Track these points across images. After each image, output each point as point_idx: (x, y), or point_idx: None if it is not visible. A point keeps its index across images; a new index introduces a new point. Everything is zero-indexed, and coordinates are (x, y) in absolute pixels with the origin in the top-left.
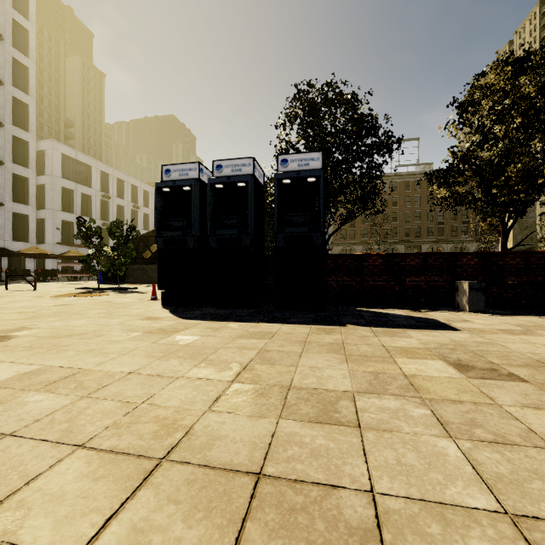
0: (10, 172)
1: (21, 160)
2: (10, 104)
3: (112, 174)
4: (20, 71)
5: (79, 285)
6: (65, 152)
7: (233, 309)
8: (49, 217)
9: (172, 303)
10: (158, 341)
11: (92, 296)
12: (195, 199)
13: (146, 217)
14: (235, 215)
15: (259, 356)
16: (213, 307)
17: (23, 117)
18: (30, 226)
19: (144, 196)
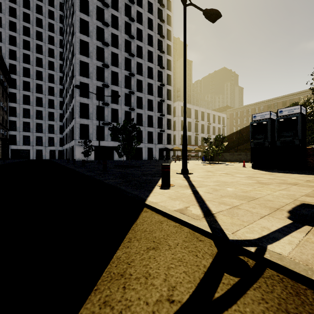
0: (166, 118)
1: (169, 112)
2: (166, 92)
3: (199, 110)
4: (168, 78)
5: (197, 162)
6: (182, 105)
7: (289, 171)
8: (177, 134)
9: (257, 168)
10: (270, 175)
11: (216, 165)
12: (269, 127)
13: (213, 128)
14: (290, 131)
15: (313, 179)
16: (278, 170)
17: (169, 95)
18: (171, 138)
19: (212, 117)
